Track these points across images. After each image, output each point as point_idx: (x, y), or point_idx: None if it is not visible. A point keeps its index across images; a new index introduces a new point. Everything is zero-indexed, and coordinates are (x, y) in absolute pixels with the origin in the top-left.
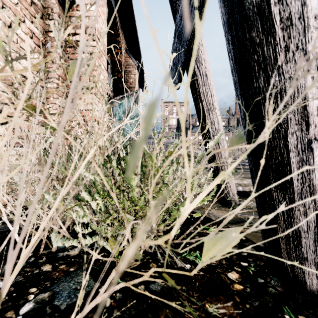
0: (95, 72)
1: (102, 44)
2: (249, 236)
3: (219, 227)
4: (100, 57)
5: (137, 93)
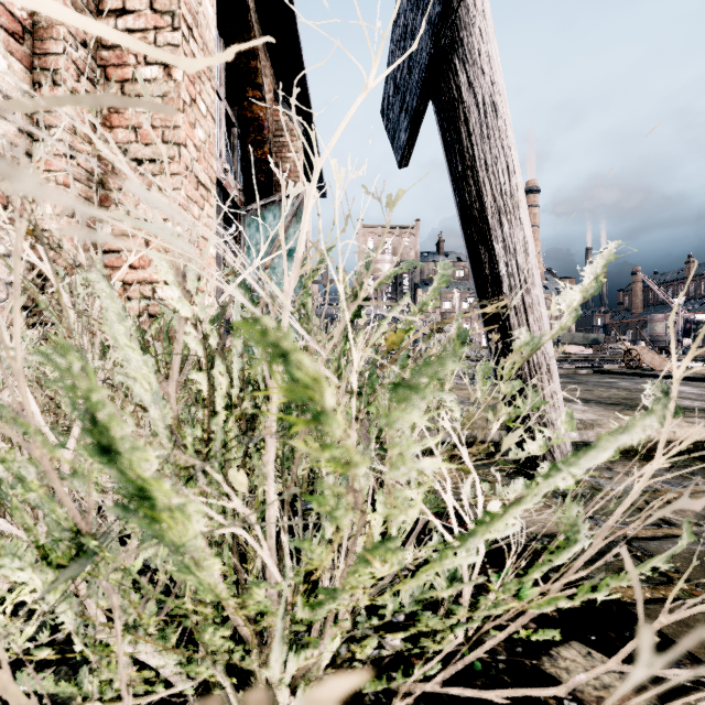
0: (177, 117)
1: (202, 47)
2: (668, 626)
3: (616, 657)
4: (193, 79)
5: (300, 193)
